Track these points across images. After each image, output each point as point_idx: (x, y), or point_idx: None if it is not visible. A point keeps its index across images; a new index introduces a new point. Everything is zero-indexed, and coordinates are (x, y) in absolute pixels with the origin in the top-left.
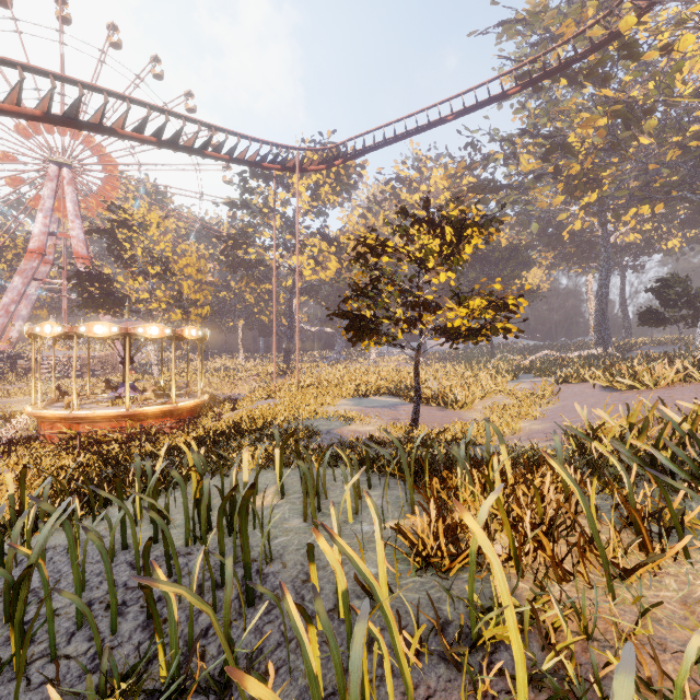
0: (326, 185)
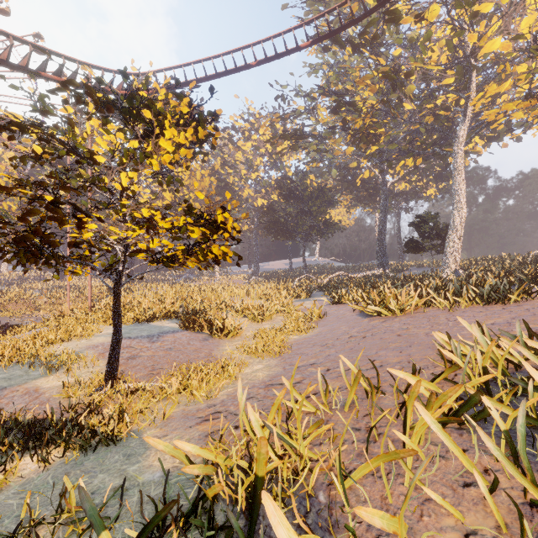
0: None
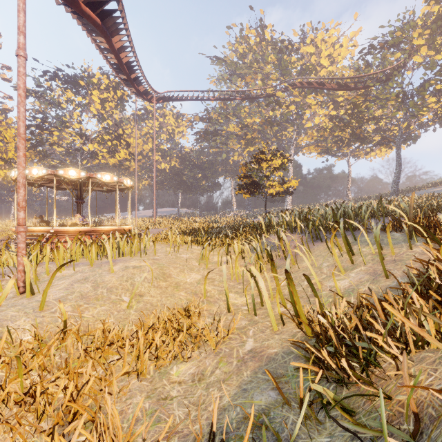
0: (113, 102)
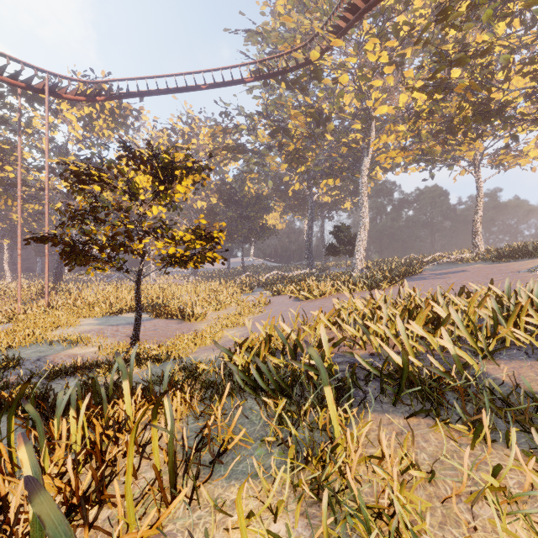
0: (100, 119)
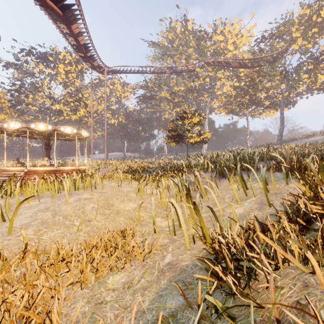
0: (75, 73)
